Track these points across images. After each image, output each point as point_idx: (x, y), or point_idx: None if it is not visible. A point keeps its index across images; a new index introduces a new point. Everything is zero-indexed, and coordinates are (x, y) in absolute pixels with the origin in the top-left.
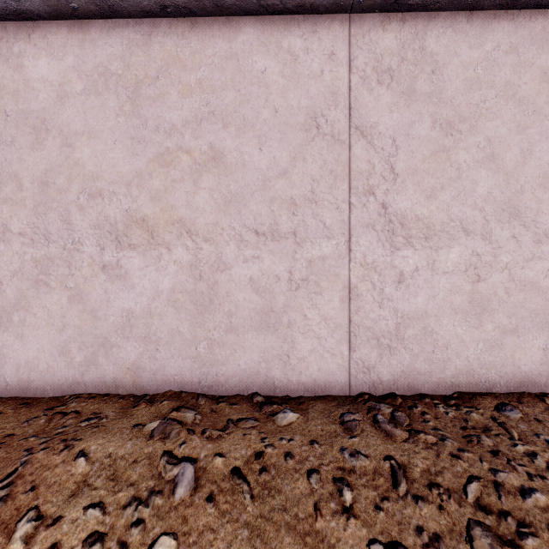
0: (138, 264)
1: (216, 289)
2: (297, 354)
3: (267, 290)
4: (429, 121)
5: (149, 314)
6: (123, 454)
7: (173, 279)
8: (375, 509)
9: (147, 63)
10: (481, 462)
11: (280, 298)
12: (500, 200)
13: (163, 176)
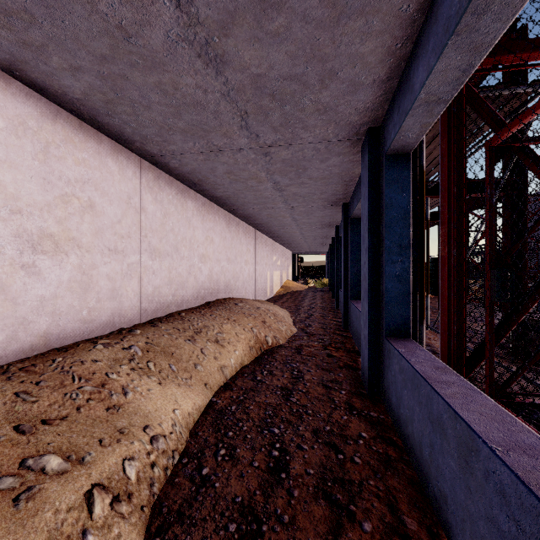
0: (48, 264)
1: (92, 279)
2: (124, 309)
3: (113, 279)
4: (160, 212)
5: (55, 297)
6: (109, 354)
7: (70, 274)
8: (181, 337)
9: (54, 133)
10: (189, 322)
11: (118, 283)
12: (175, 245)
13: (64, 209)
